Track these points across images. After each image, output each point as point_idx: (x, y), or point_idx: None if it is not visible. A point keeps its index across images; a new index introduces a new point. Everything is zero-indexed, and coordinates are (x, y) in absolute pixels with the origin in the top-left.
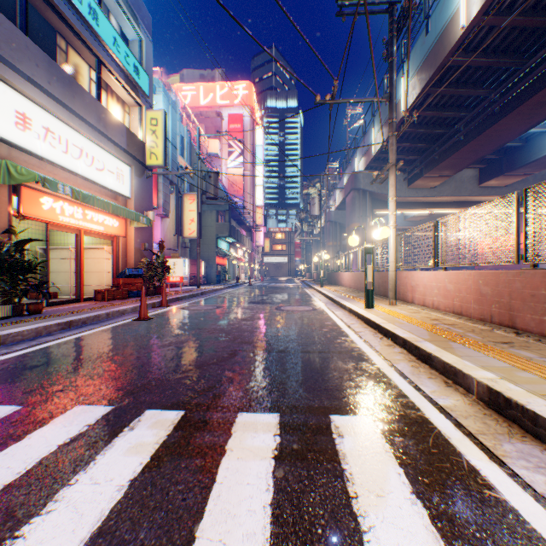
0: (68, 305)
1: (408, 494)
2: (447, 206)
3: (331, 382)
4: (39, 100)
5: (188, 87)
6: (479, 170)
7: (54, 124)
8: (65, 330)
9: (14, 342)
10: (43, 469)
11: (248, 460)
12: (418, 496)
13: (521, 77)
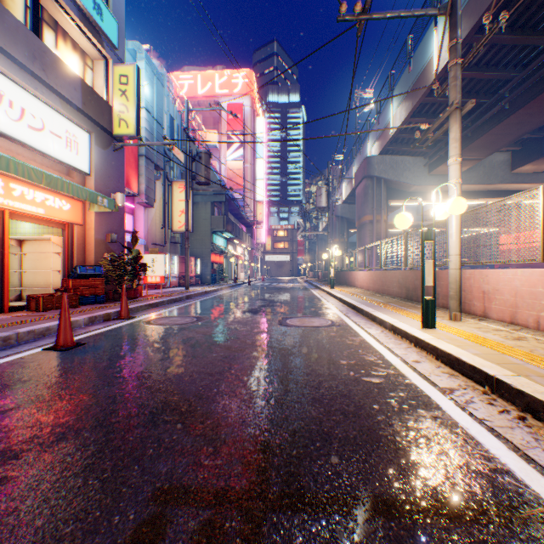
0: None
1: None
2: (473, 196)
3: None
4: None
5: (185, 76)
6: (511, 153)
7: None
8: None
9: None
10: None
11: None
12: None
13: None
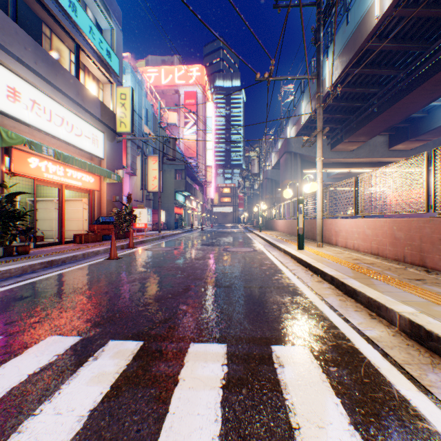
0: (52, 247)
1: (346, 425)
2: (362, 166)
3: (271, 314)
4: (27, 77)
5: (151, 70)
6: (388, 136)
7: (39, 98)
8: (47, 268)
9: (3, 278)
10: (12, 399)
11: (199, 389)
12: (356, 427)
13: (425, 59)
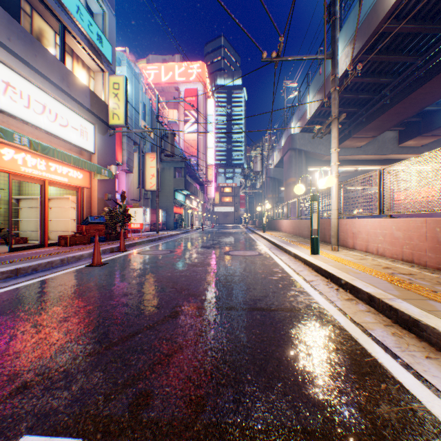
0: (30, 251)
1: None
2: (370, 164)
3: (300, 366)
4: None
5: (151, 67)
6: (398, 132)
7: (14, 80)
8: (10, 278)
9: None
10: None
11: None
12: None
13: None
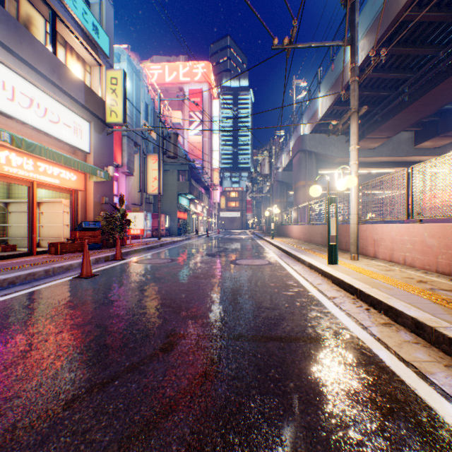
0: (14, 260)
1: None
2: (384, 166)
3: (345, 444)
4: None
5: (155, 66)
6: (414, 132)
7: None
8: None
9: None
10: None
11: None
12: None
13: None
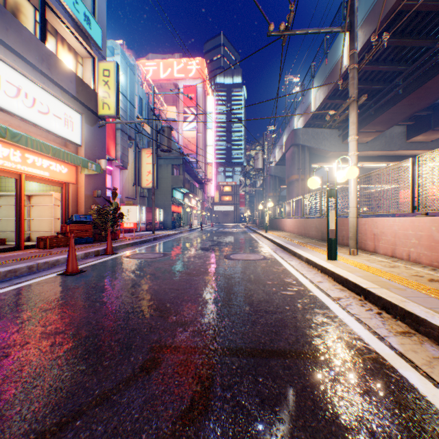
0: None
1: None
2: (377, 160)
3: None
4: None
5: (150, 63)
6: (407, 126)
7: None
8: None
9: None
10: None
11: None
12: None
13: None
